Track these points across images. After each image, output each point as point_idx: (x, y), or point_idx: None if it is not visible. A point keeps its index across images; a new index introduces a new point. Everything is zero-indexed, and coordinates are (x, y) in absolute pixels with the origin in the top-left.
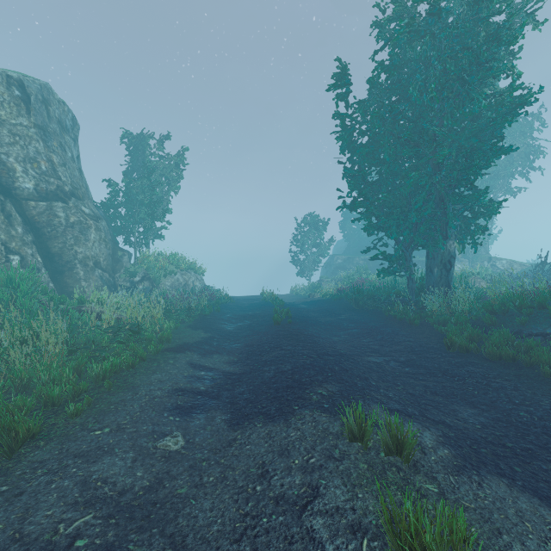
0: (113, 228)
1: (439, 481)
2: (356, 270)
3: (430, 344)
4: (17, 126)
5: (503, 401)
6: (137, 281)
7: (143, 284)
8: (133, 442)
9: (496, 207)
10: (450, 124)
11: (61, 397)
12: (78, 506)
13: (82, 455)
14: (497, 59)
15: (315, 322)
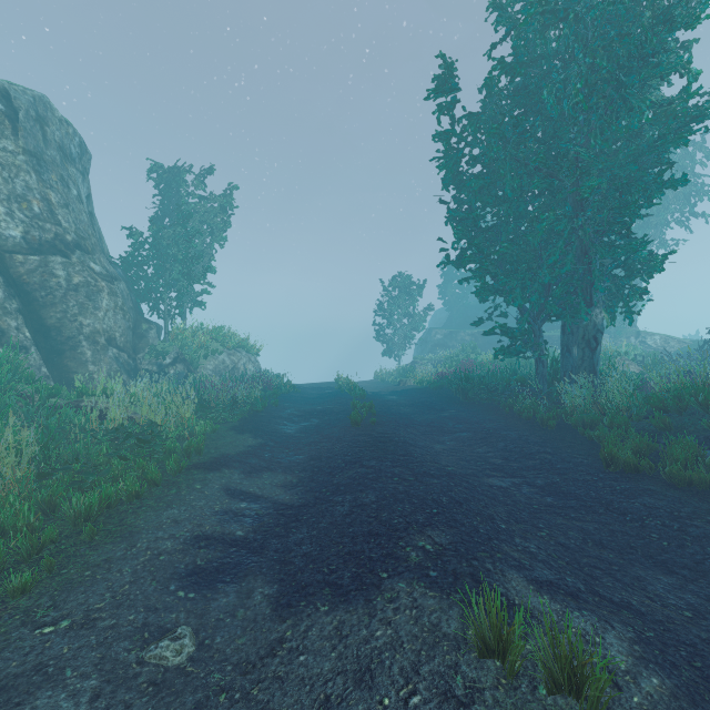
0: (136, 292)
1: None
2: (462, 349)
3: (578, 458)
4: None
5: None
6: (167, 363)
7: (175, 368)
8: (104, 653)
9: (659, 262)
10: (599, 144)
11: (13, 552)
12: None
13: (2, 687)
14: (668, 50)
15: (409, 421)
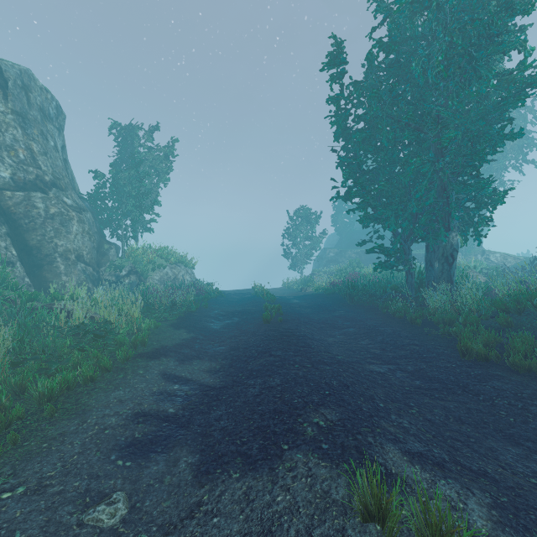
0: (99, 221)
1: None
2: (349, 264)
3: (440, 349)
4: None
5: None
6: (123, 275)
7: (129, 278)
8: (50, 516)
9: (501, 196)
10: (456, 105)
11: None
12: None
13: None
14: (509, 31)
15: (308, 320)
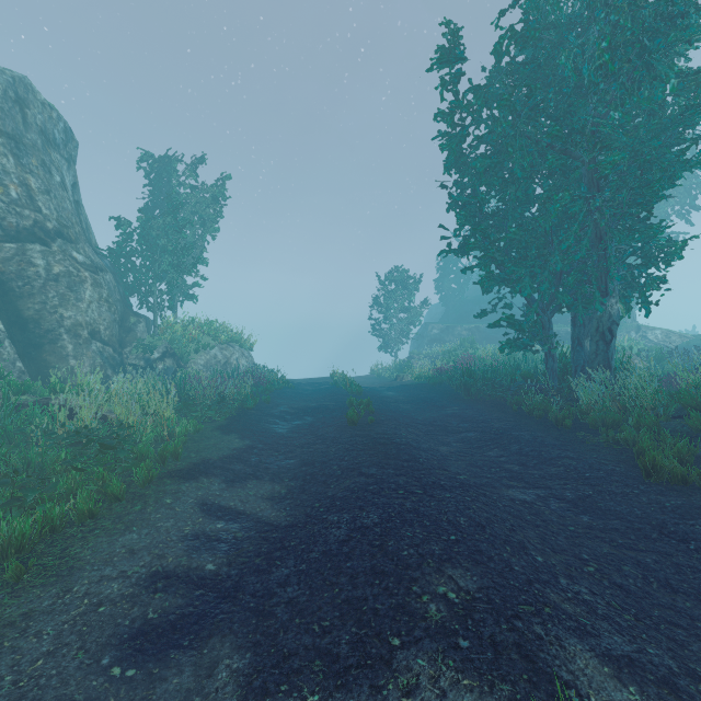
0: (124, 285)
1: None
2: (459, 344)
3: (608, 465)
4: None
5: None
6: (155, 358)
7: (164, 363)
8: None
9: (678, 248)
10: (620, 116)
11: None
12: None
13: None
14: (700, 8)
15: (409, 420)
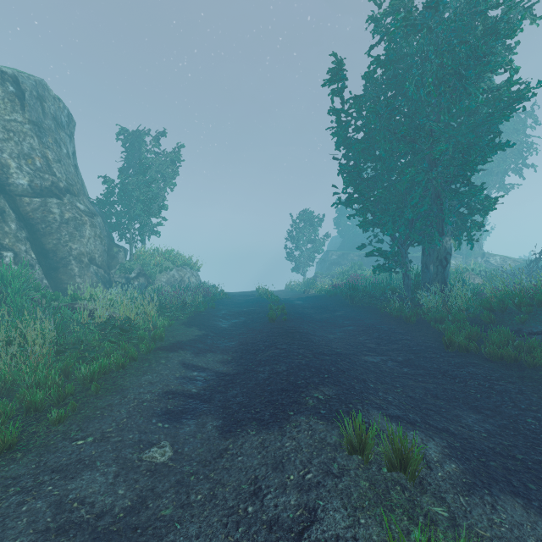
0: (108, 224)
1: (448, 503)
2: (351, 266)
3: (428, 343)
4: (11, 122)
5: (508, 406)
6: (132, 277)
7: (138, 280)
8: (117, 454)
9: (492, 203)
10: (447, 119)
11: (46, 401)
12: (49, 534)
13: (60, 470)
14: (495, 53)
15: (310, 319)
